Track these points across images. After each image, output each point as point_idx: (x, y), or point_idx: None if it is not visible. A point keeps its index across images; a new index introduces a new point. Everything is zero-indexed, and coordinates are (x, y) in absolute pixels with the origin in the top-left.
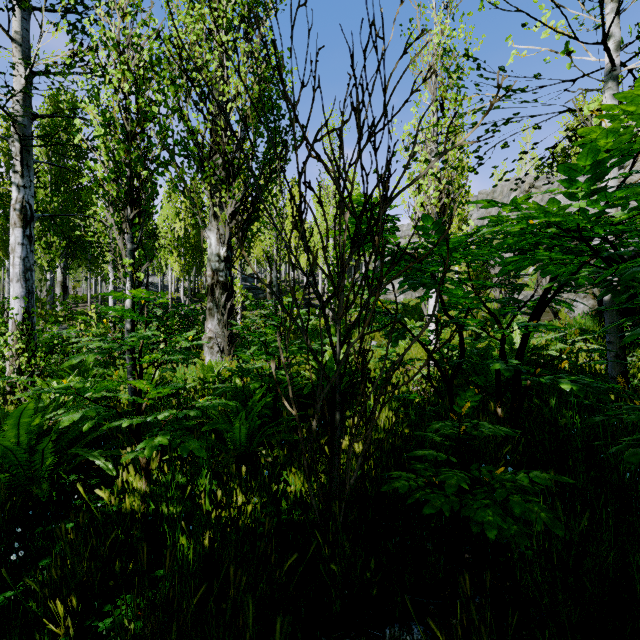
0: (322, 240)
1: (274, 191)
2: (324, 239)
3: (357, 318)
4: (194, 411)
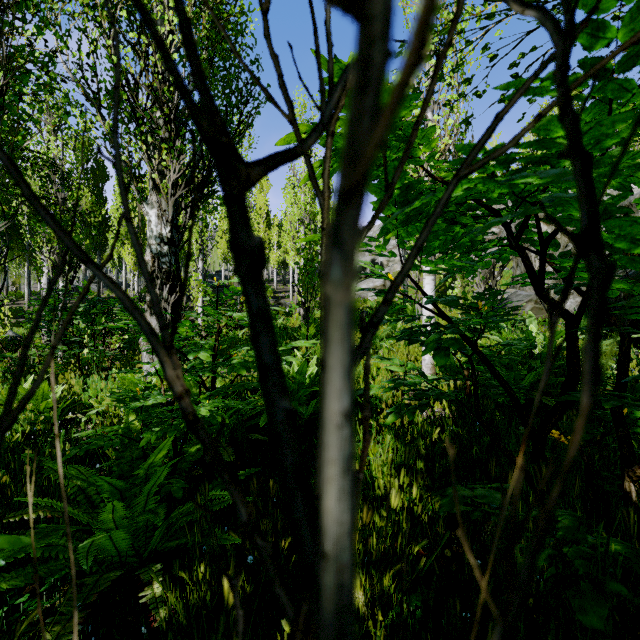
0: None
1: None
2: (294, 230)
3: (403, 272)
4: None
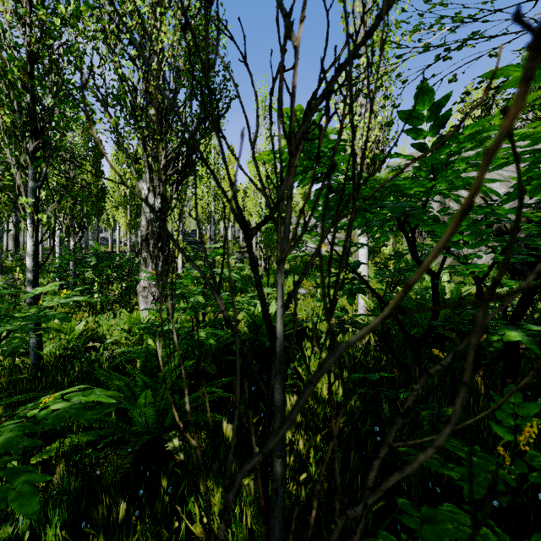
0: (248, 125)
1: (212, 154)
2: (257, 197)
3: (310, 261)
4: (10, 434)
